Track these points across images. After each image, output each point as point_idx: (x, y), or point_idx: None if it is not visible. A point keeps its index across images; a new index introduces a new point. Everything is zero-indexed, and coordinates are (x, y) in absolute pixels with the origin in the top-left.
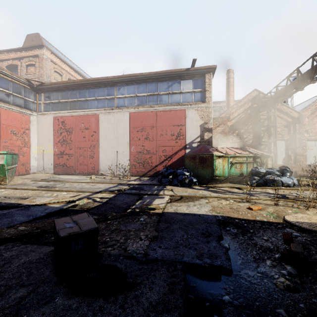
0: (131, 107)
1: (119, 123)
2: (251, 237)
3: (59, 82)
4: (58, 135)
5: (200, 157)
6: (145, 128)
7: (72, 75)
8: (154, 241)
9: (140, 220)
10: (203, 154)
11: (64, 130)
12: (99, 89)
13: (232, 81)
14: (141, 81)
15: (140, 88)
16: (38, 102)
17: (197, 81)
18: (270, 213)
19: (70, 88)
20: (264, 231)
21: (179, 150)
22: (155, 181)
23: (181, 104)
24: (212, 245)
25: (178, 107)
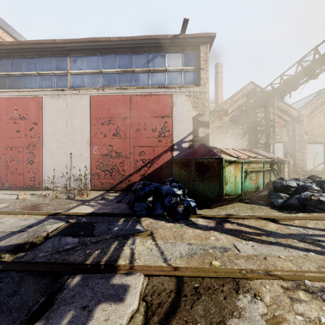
0: (92, 88)
1: (73, 110)
2: None
3: None
4: None
5: (198, 162)
6: (114, 119)
7: None
8: None
9: None
10: (204, 158)
11: None
12: (44, 60)
13: (220, 77)
14: (109, 51)
15: (107, 61)
16: None
17: (188, 55)
18: None
19: None
20: None
21: (163, 152)
22: (125, 204)
23: (165, 86)
24: None
25: (161, 91)
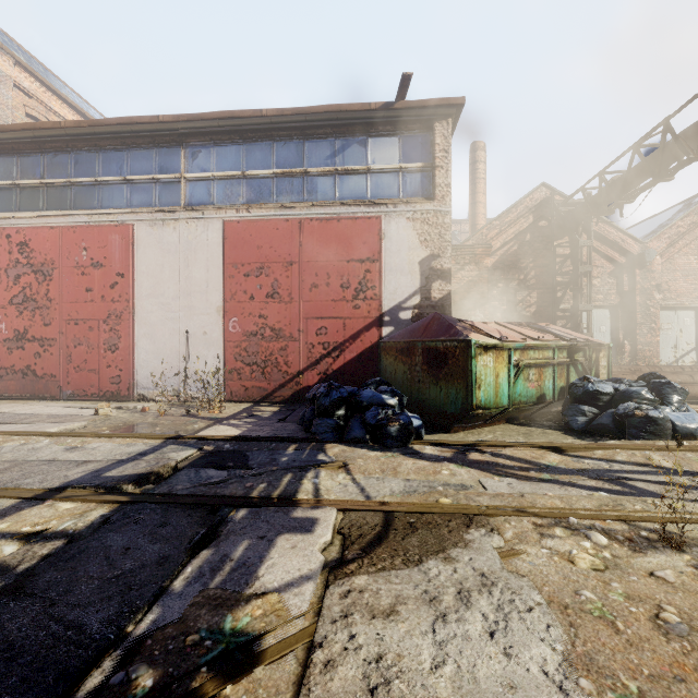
0: (227, 207)
1: (192, 250)
2: None
3: (11, 127)
4: (8, 283)
5: (429, 348)
6: (269, 265)
7: None
8: None
9: None
10: (438, 341)
11: (28, 268)
12: (136, 154)
13: (482, 171)
14: (258, 136)
15: (256, 154)
16: None
17: (412, 141)
18: None
19: (47, 147)
20: None
21: (364, 328)
22: (294, 423)
23: (368, 202)
24: None
25: (360, 211)
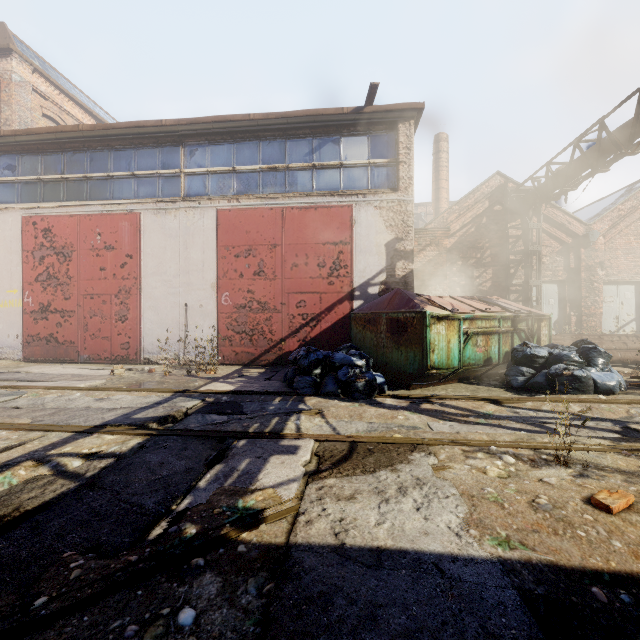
0: (220, 198)
1: (190, 235)
2: None
3: (37, 131)
4: (34, 263)
5: (391, 319)
6: (256, 247)
7: None
8: None
9: (180, 623)
10: (399, 313)
11: (51, 251)
12: (142, 152)
13: (444, 159)
14: (247, 136)
15: (244, 152)
16: None
17: (379, 140)
18: None
19: (67, 147)
20: None
21: (337, 302)
22: (278, 381)
23: (341, 192)
24: None
25: (334, 200)
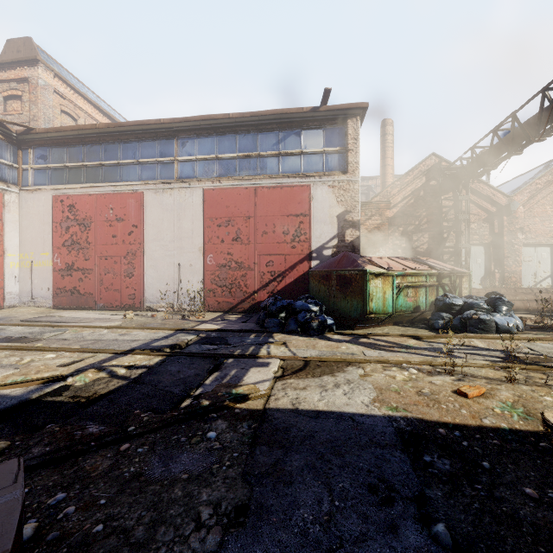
0: (206, 180)
1: (182, 209)
2: (493, 486)
3: (64, 129)
4: (61, 232)
5: (340, 275)
6: (234, 219)
7: (97, 120)
8: (238, 532)
9: (208, 437)
10: (346, 270)
11: (74, 222)
12: (145, 144)
13: (390, 141)
14: (227, 131)
15: (225, 143)
16: (21, 166)
17: (332, 132)
18: (508, 406)
19: (87, 141)
20: (516, 462)
21: (298, 262)
22: (253, 323)
23: (301, 175)
24: (408, 543)
25: (296, 181)
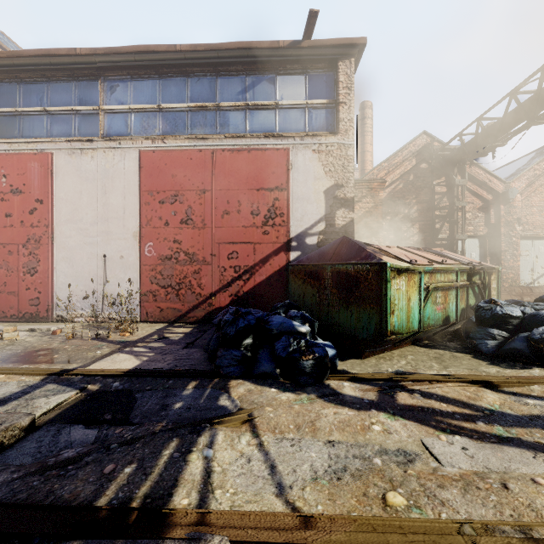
0: (143, 138)
1: (110, 178)
2: None
3: None
4: None
5: (339, 272)
6: (183, 193)
7: None
8: None
9: None
10: (349, 264)
11: None
12: (56, 86)
13: (369, 125)
14: (173, 71)
15: (171, 88)
16: None
17: (317, 79)
18: None
19: None
20: None
21: (272, 253)
22: (200, 349)
23: (276, 135)
24: None
25: (269, 143)
